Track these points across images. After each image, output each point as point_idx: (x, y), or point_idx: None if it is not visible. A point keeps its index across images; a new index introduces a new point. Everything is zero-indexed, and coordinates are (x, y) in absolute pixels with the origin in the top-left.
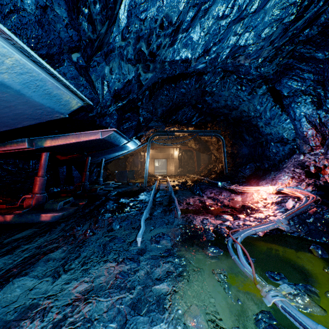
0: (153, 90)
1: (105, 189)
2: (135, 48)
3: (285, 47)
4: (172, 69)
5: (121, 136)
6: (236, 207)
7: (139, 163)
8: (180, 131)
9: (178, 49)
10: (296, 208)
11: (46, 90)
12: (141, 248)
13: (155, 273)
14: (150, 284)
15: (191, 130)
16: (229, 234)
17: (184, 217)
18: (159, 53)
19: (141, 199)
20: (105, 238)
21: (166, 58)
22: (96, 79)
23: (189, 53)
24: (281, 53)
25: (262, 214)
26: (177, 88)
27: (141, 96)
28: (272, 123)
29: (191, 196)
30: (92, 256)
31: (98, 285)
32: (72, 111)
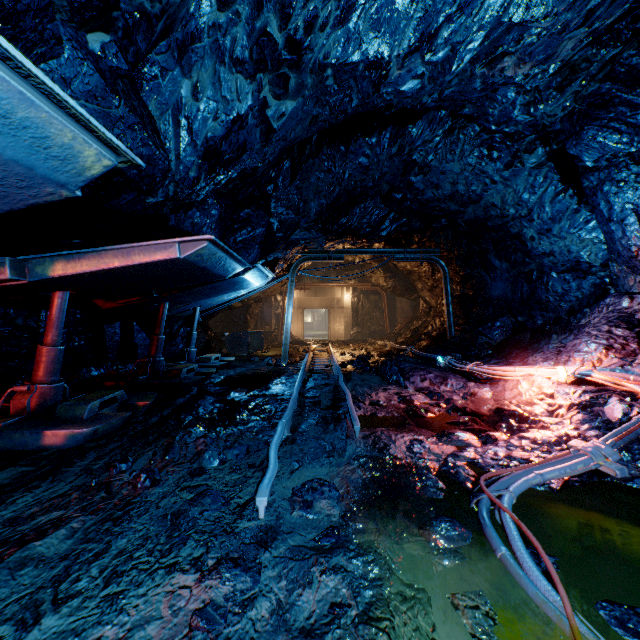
0: (300, 160)
1: (199, 371)
2: (253, 30)
3: (599, 51)
4: (342, 90)
5: (228, 255)
6: (482, 413)
7: (273, 317)
8: (355, 250)
9: (357, 33)
10: (636, 422)
11: None
12: (267, 523)
13: (299, 610)
14: None
15: (379, 249)
16: (476, 481)
17: (368, 437)
18: (310, 42)
19: (273, 392)
20: (181, 493)
21: (328, 57)
22: (161, 112)
23: (386, 42)
24: (587, 67)
25: (549, 431)
26: (350, 155)
27: (274, 173)
28: (556, 230)
29: (381, 385)
30: (140, 550)
31: None
32: (90, 180)
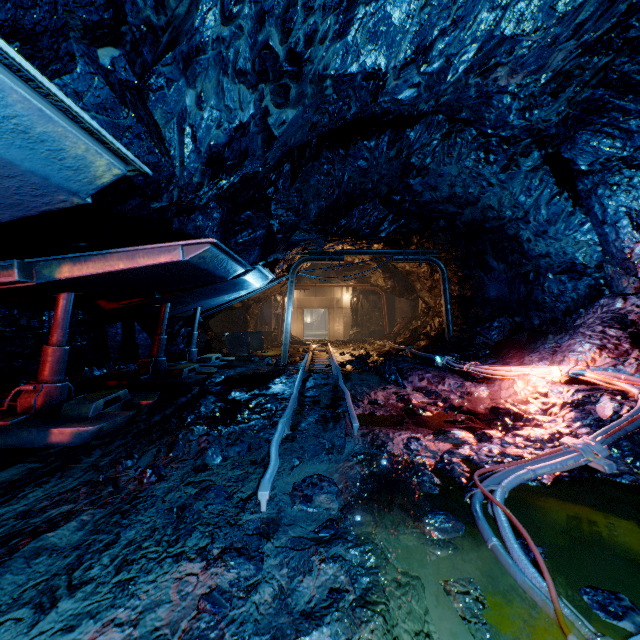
0: (299, 163)
1: (200, 370)
2: (256, 43)
3: (591, 59)
4: (341, 99)
5: (230, 257)
6: (478, 411)
7: (273, 317)
8: (355, 251)
9: (355, 46)
10: (625, 419)
11: (11, 119)
12: (268, 516)
13: (300, 595)
14: (286, 633)
15: (378, 250)
16: (471, 477)
17: (366, 435)
18: (310, 54)
19: (274, 392)
20: (185, 488)
21: (327, 69)
22: (167, 121)
23: (383, 54)
24: (580, 74)
25: (542, 429)
26: (349, 158)
27: (274, 176)
28: (552, 232)
29: (379, 385)
30: (148, 541)
31: (150, 636)
32: (101, 188)
